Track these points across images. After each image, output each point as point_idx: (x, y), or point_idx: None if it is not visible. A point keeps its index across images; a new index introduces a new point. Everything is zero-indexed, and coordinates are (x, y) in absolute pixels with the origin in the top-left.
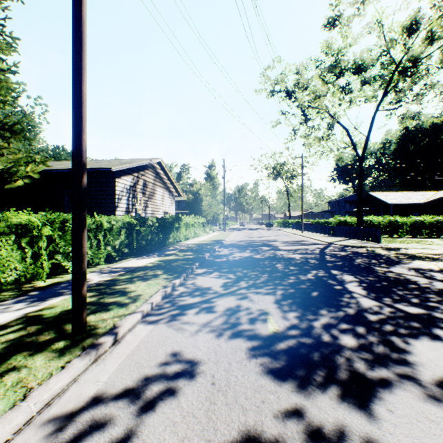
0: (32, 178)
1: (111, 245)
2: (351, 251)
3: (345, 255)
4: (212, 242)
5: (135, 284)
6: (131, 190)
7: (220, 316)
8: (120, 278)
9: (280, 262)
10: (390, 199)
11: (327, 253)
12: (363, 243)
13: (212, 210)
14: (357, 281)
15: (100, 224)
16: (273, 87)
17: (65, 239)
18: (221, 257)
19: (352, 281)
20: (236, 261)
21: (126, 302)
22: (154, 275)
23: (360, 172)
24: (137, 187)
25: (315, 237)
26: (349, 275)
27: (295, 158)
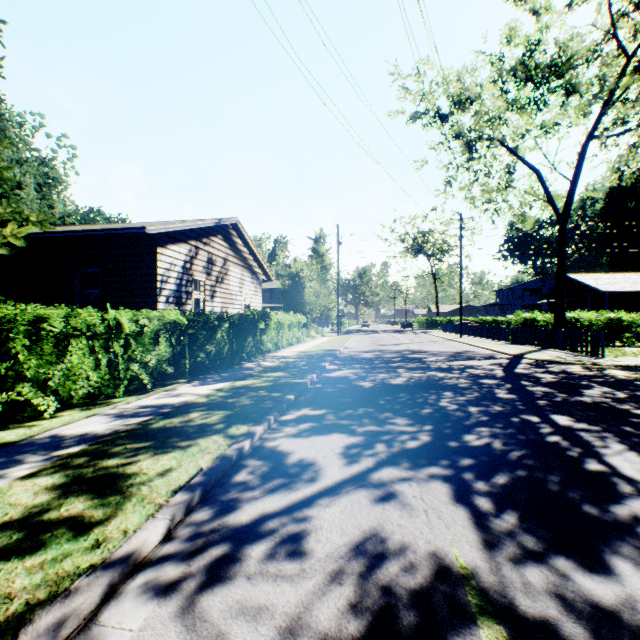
0: (19, 248)
1: (140, 362)
2: (564, 372)
3: (558, 381)
4: (319, 354)
5: (155, 450)
6: (186, 268)
7: (335, 577)
8: (132, 434)
9: (444, 395)
10: (604, 285)
11: (522, 376)
12: (574, 357)
13: (321, 303)
14: (627, 447)
15: (118, 325)
16: (417, 106)
17: (38, 353)
18: (334, 382)
19: (616, 447)
20: (362, 391)
21: (105, 517)
22: (201, 427)
23: (560, 239)
24: (196, 264)
25: (487, 346)
26: (598, 429)
27: (446, 224)
